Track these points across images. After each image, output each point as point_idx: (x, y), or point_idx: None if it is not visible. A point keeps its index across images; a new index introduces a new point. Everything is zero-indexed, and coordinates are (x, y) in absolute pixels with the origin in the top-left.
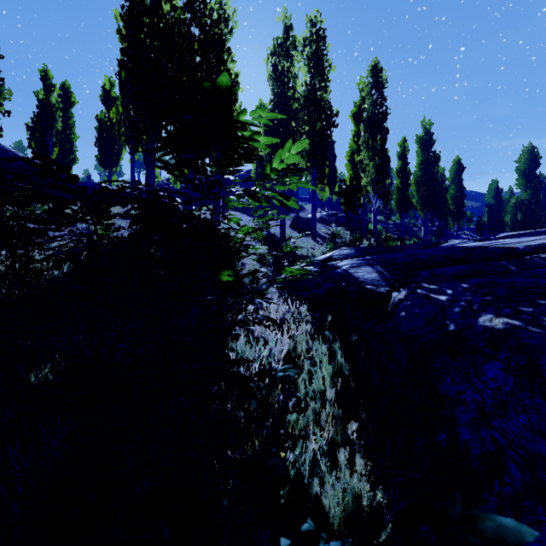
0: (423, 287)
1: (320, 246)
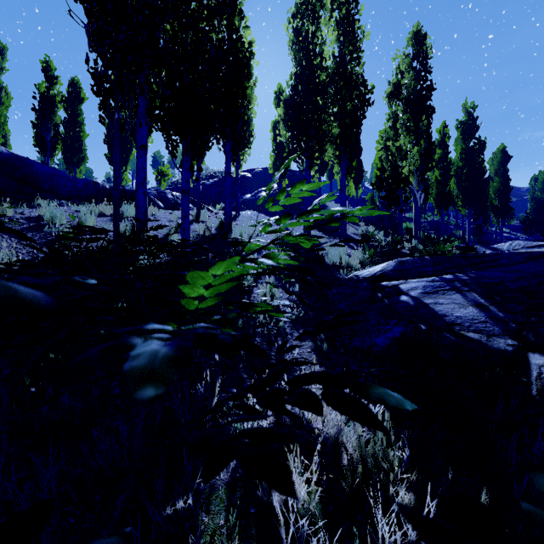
0: None
1: (355, 251)
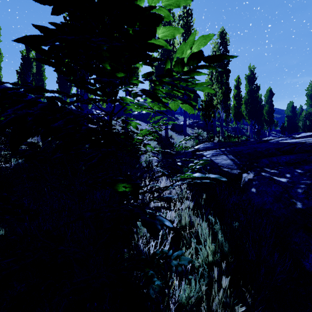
0: (266, 171)
1: (189, 141)
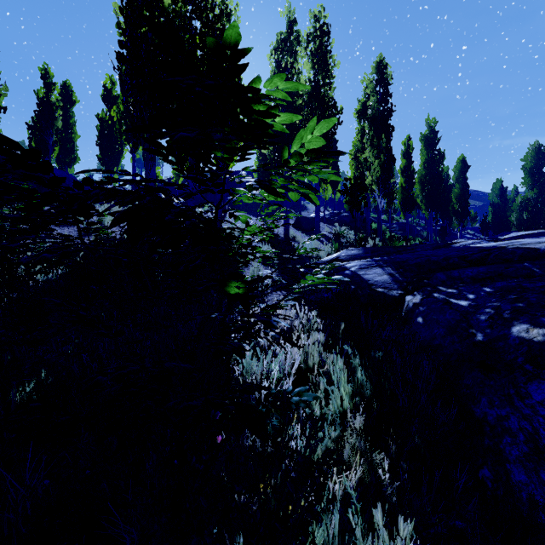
0: (440, 291)
1: (325, 246)
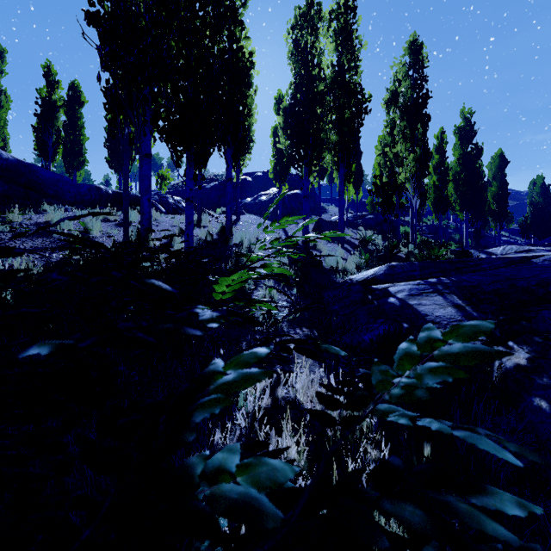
0: None
1: (352, 256)
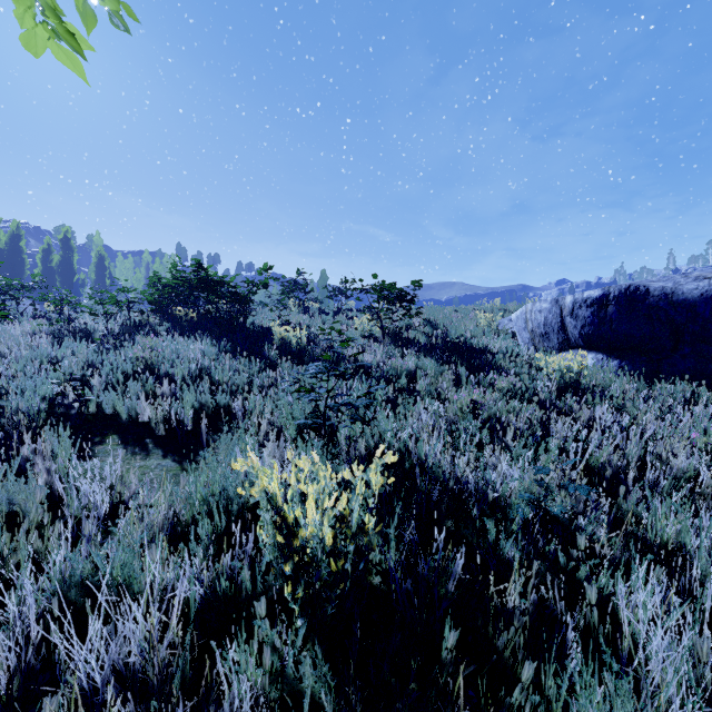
0: None
1: None
